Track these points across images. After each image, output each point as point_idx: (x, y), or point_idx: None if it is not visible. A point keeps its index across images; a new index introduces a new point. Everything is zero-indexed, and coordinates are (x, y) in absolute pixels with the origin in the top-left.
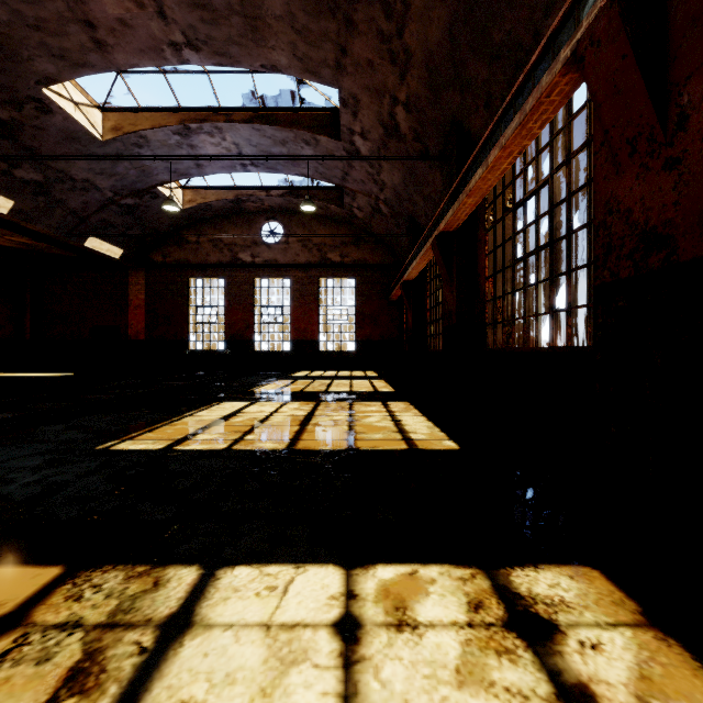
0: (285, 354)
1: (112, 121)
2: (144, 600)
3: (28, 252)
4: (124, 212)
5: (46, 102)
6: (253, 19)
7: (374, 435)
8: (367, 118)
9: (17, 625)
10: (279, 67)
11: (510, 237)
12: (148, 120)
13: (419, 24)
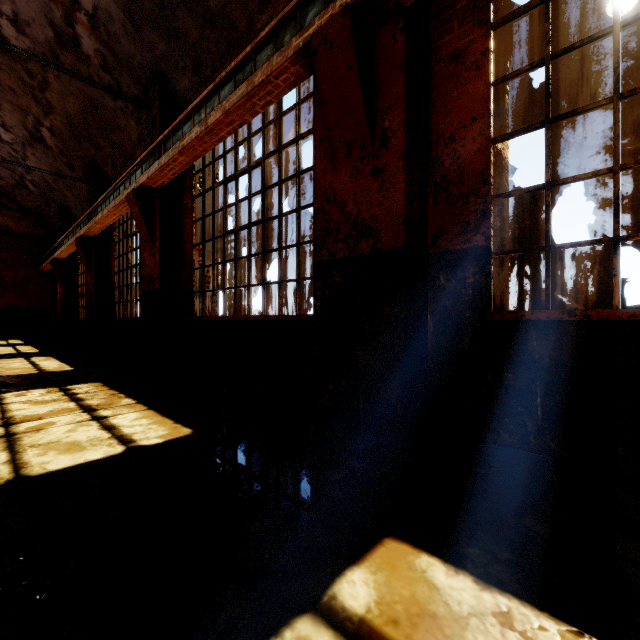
0: None
1: None
2: None
3: None
4: None
5: None
6: None
7: (14, 371)
8: (9, 118)
9: None
10: None
11: (126, 253)
12: None
13: (58, 96)
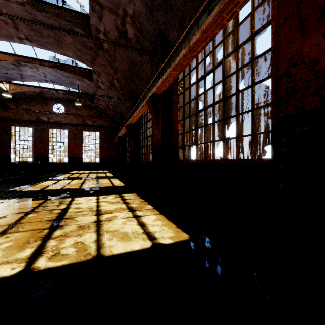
0: (65, 163)
1: None
2: (64, 200)
3: None
4: None
5: None
6: (58, 40)
7: (104, 184)
8: (103, 78)
9: (45, 202)
10: (68, 55)
11: (145, 130)
12: None
13: (119, 63)
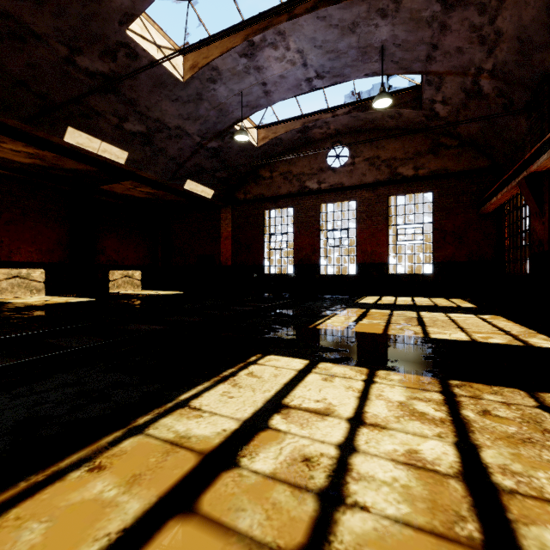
0: (350, 277)
1: (190, 61)
2: None
3: (155, 201)
4: (211, 156)
5: (132, 46)
6: None
7: None
8: None
9: None
10: None
11: None
12: (218, 48)
13: None
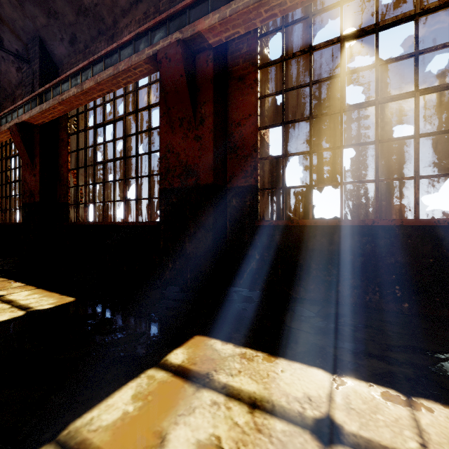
0: None
1: None
2: None
3: None
4: None
5: None
6: None
7: None
8: None
9: None
10: None
11: (5, 171)
12: None
13: None
